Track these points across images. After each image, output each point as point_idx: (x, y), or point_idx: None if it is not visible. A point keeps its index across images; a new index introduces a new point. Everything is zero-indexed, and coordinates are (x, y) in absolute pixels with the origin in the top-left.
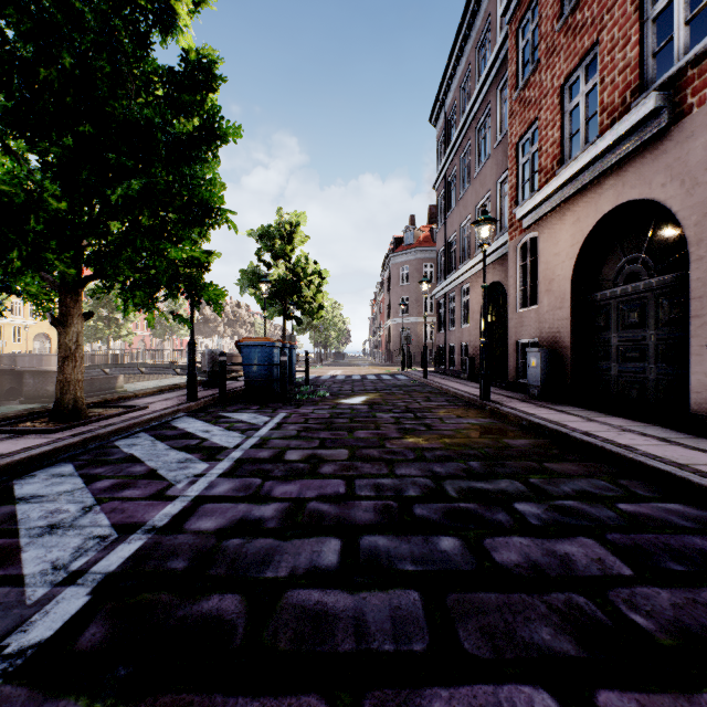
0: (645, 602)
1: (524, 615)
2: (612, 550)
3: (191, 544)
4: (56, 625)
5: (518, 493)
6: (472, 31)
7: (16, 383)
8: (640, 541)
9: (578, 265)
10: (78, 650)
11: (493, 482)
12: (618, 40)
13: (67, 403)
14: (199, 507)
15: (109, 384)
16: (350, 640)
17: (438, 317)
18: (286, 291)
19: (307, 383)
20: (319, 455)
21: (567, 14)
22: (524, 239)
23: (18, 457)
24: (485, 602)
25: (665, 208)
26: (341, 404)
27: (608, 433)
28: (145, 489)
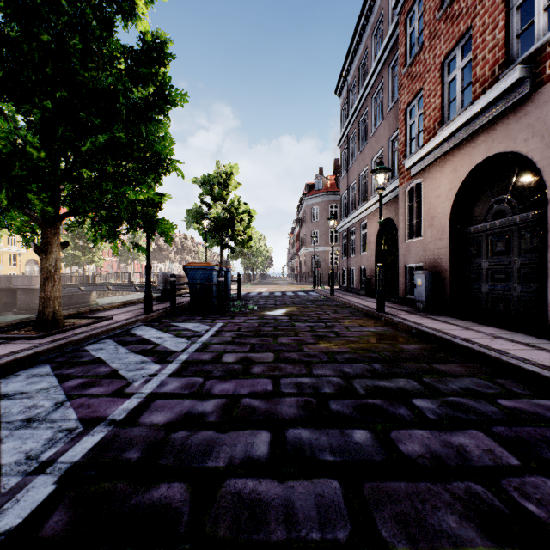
0: (534, 491)
1: (431, 503)
2: (499, 442)
3: (144, 436)
4: (25, 513)
5: (415, 390)
6: (369, 21)
7: (11, 298)
8: (521, 434)
9: (455, 205)
10: (42, 537)
11: (393, 381)
12: (488, 25)
13: (48, 315)
14: (152, 403)
15: (84, 299)
16: (281, 527)
17: (341, 246)
18: (223, 226)
19: (239, 299)
20: (250, 358)
21: (446, 6)
22: (411, 184)
23: (5, 360)
24: (396, 491)
25: (527, 158)
26: (267, 316)
27: (482, 339)
28: (107, 387)
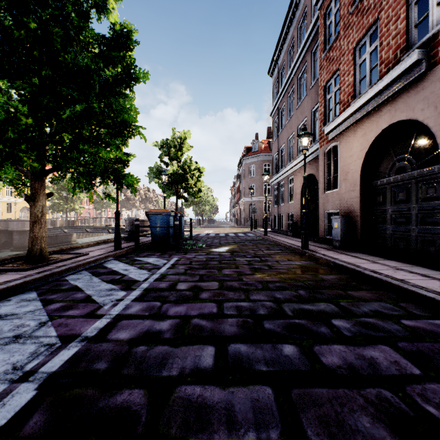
0: (434, 396)
1: (348, 407)
2: (403, 355)
3: (111, 350)
4: (9, 415)
5: (333, 312)
6: (295, 16)
7: (8, 238)
8: (421, 348)
9: (365, 163)
10: (23, 436)
11: (315, 304)
12: (391, 17)
13: (36, 251)
14: (118, 323)
15: (67, 239)
16: (223, 427)
17: (273, 197)
18: (178, 180)
19: (191, 238)
20: (199, 286)
21: (357, 2)
22: (329, 146)
23: None
24: (319, 396)
25: (423, 125)
26: (213, 252)
27: (387, 271)
28: (82, 310)
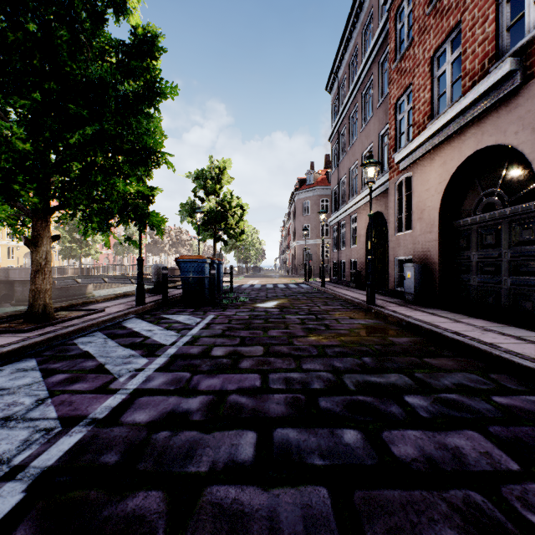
0: None
1: (427, 515)
2: (496, 443)
3: (125, 436)
4: None
5: (406, 386)
6: (359, 18)
7: (9, 290)
8: (519, 434)
9: (444, 198)
10: None
11: (384, 376)
12: (478, 18)
13: (38, 308)
14: (135, 400)
15: (81, 291)
16: None
17: (332, 240)
18: (216, 219)
19: (231, 291)
20: (239, 351)
21: (436, 1)
22: (400, 178)
23: None
24: (389, 500)
25: (517, 151)
26: (258, 308)
27: (473, 333)
28: (92, 383)
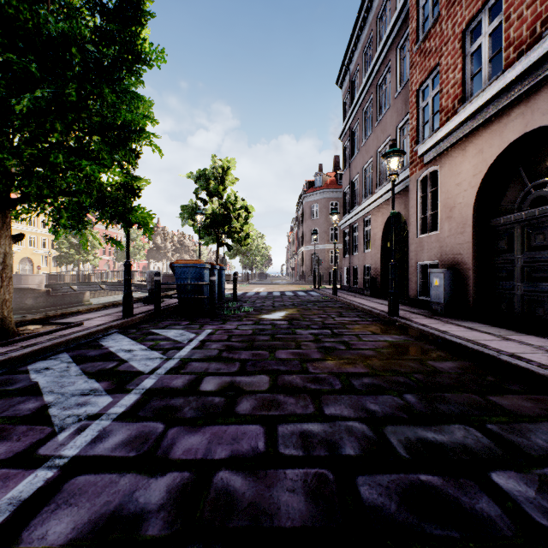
0: None
1: None
2: None
3: None
4: None
5: (485, 450)
6: (373, 3)
7: None
8: None
9: (480, 193)
10: None
11: (444, 429)
12: None
13: None
14: (66, 482)
15: (78, 299)
16: None
17: (343, 244)
18: (219, 222)
19: (235, 299)
20: (238, 384)
21: None
22: (424, 173)
23: None
24: None
25: None
26: (263, 320)
27: (536, 356)
28: (14, 444)
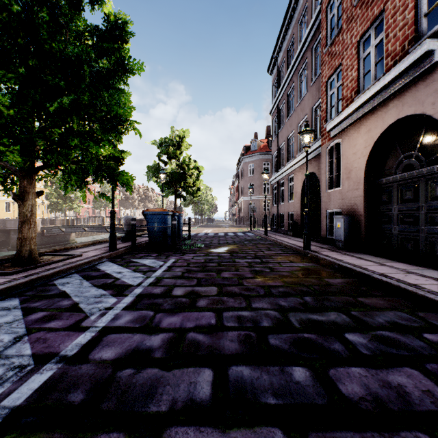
0: None
1: None
2: (436, 381)
3: (91, 374)
4: None
5: (345, 324)
6: (295, 12)
7: (6, 238)
8: None
9: (369, 160)
10: None
11: (324, 314)
12: (398, 7)
13: (24, 253)
14: (104, 337)
15: (65, 238)
16: None
17: (273, 196)
18: (176, 179)
19: (189, 238)
20: (197, 291)
21: None
22: (331, 144)
23: None
24: None
25: (433, 120)
26: (212, 253)
27: (397, 275)
28: (66, 321)
